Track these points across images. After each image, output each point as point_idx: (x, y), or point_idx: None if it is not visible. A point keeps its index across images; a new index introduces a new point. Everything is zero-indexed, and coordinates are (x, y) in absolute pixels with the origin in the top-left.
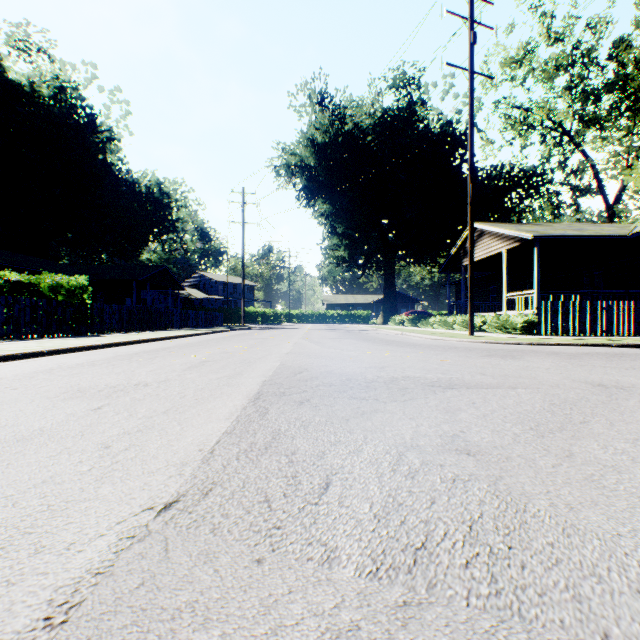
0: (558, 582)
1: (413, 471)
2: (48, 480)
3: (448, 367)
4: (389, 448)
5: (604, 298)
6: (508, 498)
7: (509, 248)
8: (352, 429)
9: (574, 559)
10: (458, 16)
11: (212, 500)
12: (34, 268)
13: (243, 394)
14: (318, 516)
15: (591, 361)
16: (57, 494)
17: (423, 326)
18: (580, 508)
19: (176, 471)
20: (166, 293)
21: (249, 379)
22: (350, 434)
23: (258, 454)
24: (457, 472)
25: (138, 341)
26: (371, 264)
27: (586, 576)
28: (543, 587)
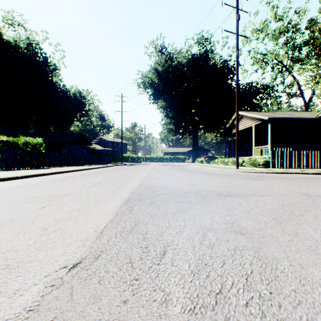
0: (302, 317)
1: (212, 244)
2: (10, 249)
3: (226, 185)
4: (198, 230)
5: (304, 149)
6: (266, 261)
7: (256, 124)
8: (177, 219)
9: (309, 301)
10: (230, 6)
11: (100, 262)
12: (16, 134)
13: (120, 199)
14: (159, 272)
15: (300, 181)
16: (13, 258)
17: (212, 163)
18: (307, 267)
19: (81, 244)
20: (83, 147)
21: (123, 191)
22: (176, 222)
23: (127, 234)
24: (236, 244)
25: (68, 171)
26: (186, 132)
27: (318, 312)
28: (293, 320)
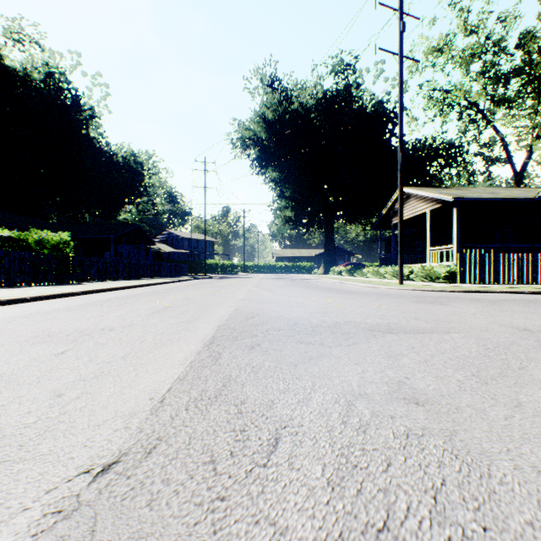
0: None
1: (364, 424)
2: None
3: (384, 312)
4: (338, 397)
5: (513, 252)
6: (468, 458)
7: (432, 209)
8: (300, 375)
9: None
10: (389, 8)
11: (154, 461)
12: (26, 226)
13: (199, 338)
14: (266, 483)
15: (510, 307)
16: None
17: (358, 276)
18: None
19: (122, 424)
20: (140, 247)
21: (206, 324)
22: (299, 381)
23: (207, 403)
24: (409, 425)
25: (112, 289)
26: (314, 223)
27: None
28: None
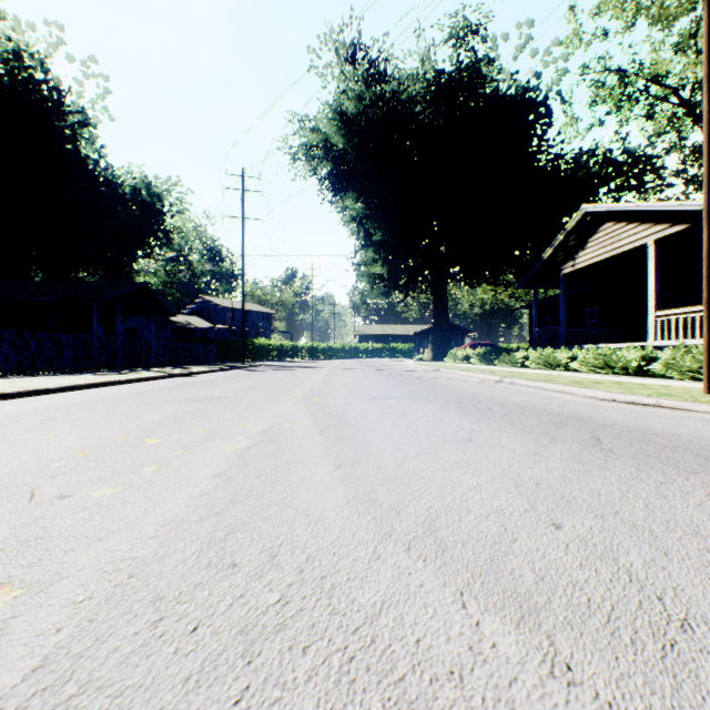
0: None
1: None
2: None
3: None
4: None
5: None
6: None
7: (663, 236)
8: None
9: None
10: None
11: None
12: None
13: None
14: None
15: None
16: None
17: (505, 364)
18: None
19: None
20: (158, 321)
21: None
22: None
23: None
24: None
25: None
26: (416, 284)
27: None
28: None
